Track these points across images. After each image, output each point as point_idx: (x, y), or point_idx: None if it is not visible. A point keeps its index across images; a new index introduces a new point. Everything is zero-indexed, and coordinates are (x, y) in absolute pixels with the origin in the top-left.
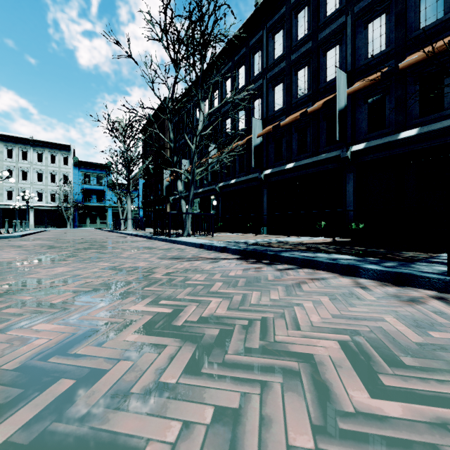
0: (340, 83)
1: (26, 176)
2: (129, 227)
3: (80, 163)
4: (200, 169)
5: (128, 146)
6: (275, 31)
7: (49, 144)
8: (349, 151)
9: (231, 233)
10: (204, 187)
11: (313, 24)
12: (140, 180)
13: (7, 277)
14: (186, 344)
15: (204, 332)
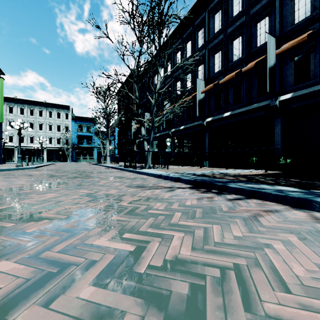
0: (270, 46)
1: (41, 127)
2: (107, 161)
3: (76, 117)
4: (158, 118)
5: (107, 104)
6: (214, 12)
7: (56, 105)
8: (277, 100)
9: (181, 166)
10: (160, 132)
11: (246, 2)
12: (116, 128)
13: (7, 202)
14: (150, 312)
15: (170, 287)
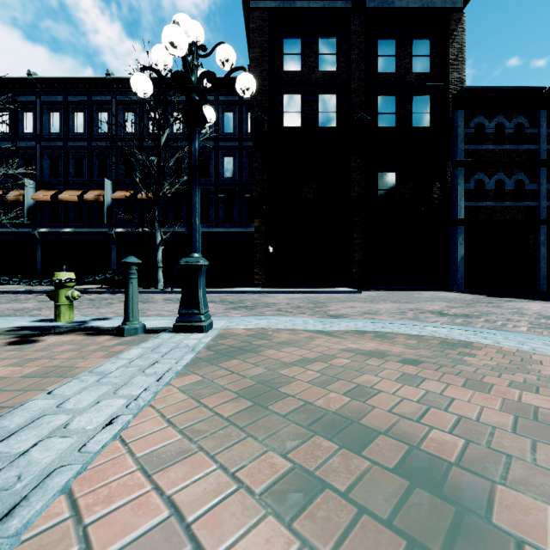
0: (108, 188)
1: None
2: None
3: None
4: None
5: None
6: (51, 109)
7: None
8: (114, 231)
9: None
10: None
11: (88, 131)
12: None
13: None
14: None
15: None
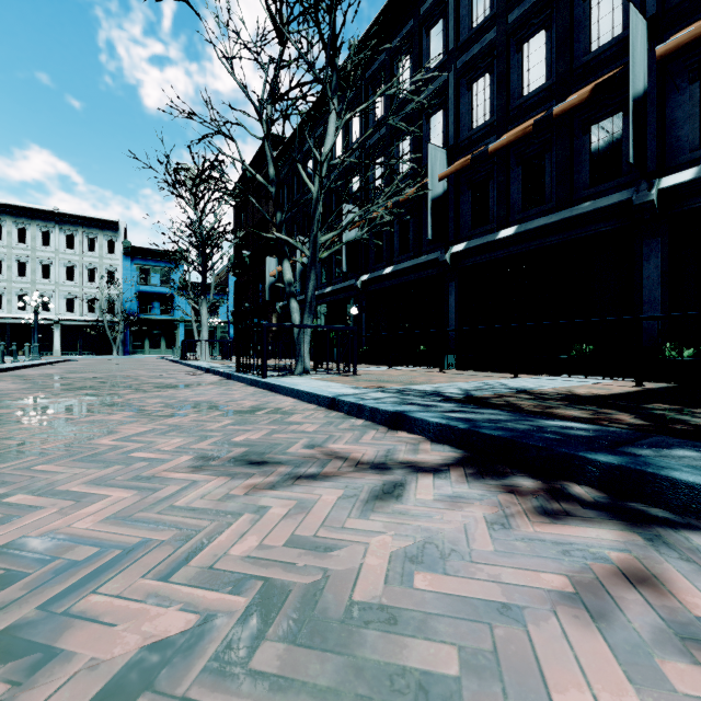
0: (636, 38)
1: (48, 271)
2: (204, 354)
3: (134, 250)
4: (328, 236)
5: (202, 212)
6: None
7: (85, 220)
8: (654, 189)
9: (387, 367)
10: (334, 284)
11: None
12: (231, 277)
13: None
14: None
15: None
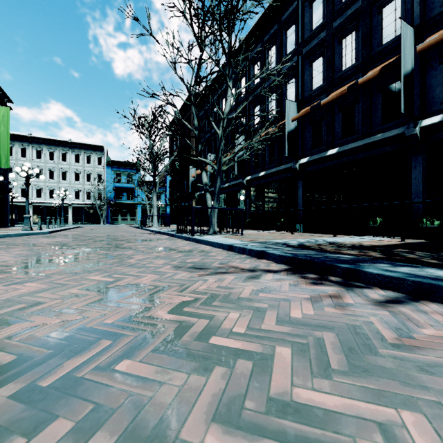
0: (406, 40)
1: (65, 176)
2: (154, 223)
3: (112, 163)
4: (227, 158)
5: (153, 141)
6: None
7: (85, 146)
8: (417, 127)
9: (261, 231)
10: (230, 181)
11: None
12: (168, 177)
13: None
14: None
15: None
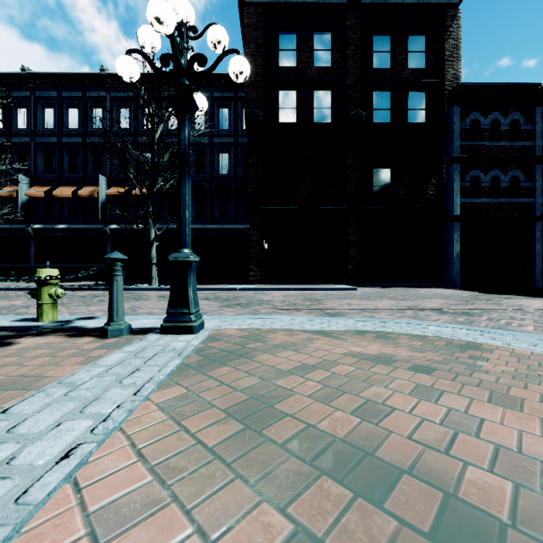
0: (102, 184)
1: None
2: None
3: None
4: None
5: None
6: (45, 105)
7: None
8: (108, 227)
9: None
10: None
11: (83, 127)
12: None
13: None
14: None
15: None
